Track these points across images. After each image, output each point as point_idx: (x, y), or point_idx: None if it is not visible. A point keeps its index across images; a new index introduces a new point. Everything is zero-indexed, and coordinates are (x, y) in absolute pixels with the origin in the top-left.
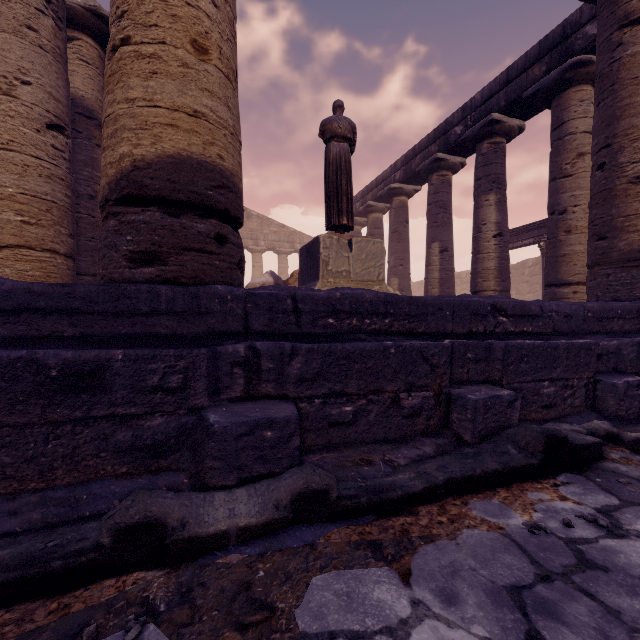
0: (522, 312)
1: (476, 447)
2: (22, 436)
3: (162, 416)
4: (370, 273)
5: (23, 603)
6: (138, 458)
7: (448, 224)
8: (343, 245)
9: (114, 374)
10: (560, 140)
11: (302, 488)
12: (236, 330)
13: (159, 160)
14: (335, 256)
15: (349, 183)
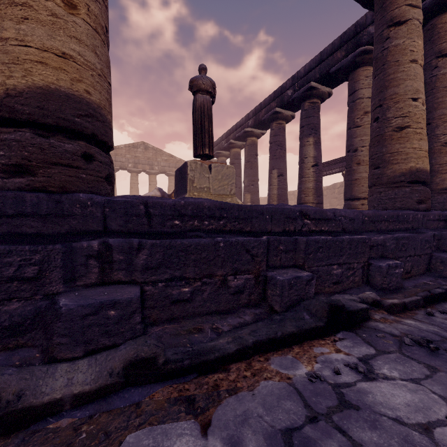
0: (321, 216)
1: (282, 315)
2: None
3: (19, 301)
4: (224, 189)
5: None
6: None
7: (283, 157)
8: (205, 169)
9: None
10: (353, 102)
11: (133, 357)
12: (96, 229)
13: (29, 90)
14: (199, 176)
15: (210, 124)
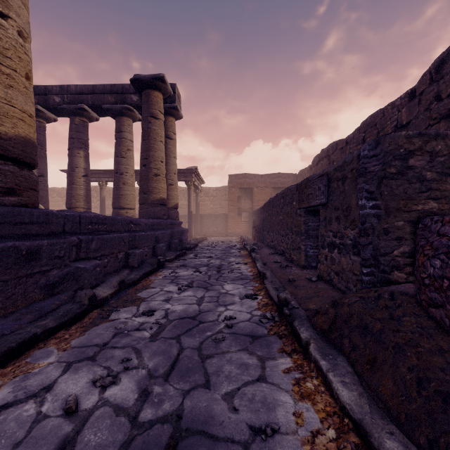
0: (137, 223)
1: (139, 268)
2: (4, 287)
3: (55, 270)
4: None
5: (76, 323)
6: (45, 291)
7: (45, 158)
8: None
9: (42, 252)
10: (120, 139)
11: (120, 280)
12: (60, 231)
13: (16, 137)
14: None
15: None
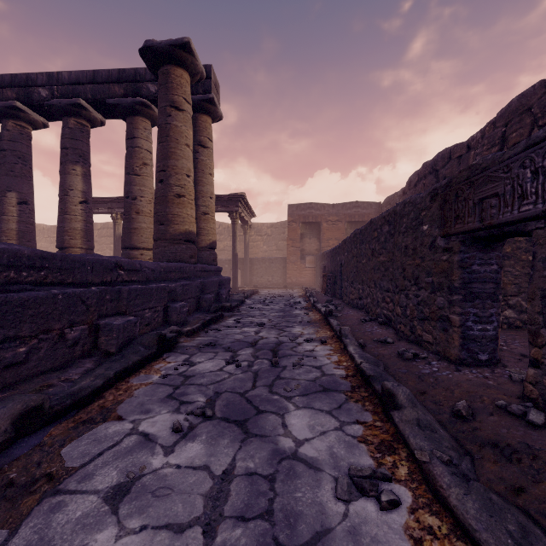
0: (132, 268)
1: (120, 354)
2: None
3: None
4: None
5: None
6: None
7: (29, 177)
8: None
9: None
10: (133, 148)
11: (22, 409)
12: None
13: None
14: None
15: None
